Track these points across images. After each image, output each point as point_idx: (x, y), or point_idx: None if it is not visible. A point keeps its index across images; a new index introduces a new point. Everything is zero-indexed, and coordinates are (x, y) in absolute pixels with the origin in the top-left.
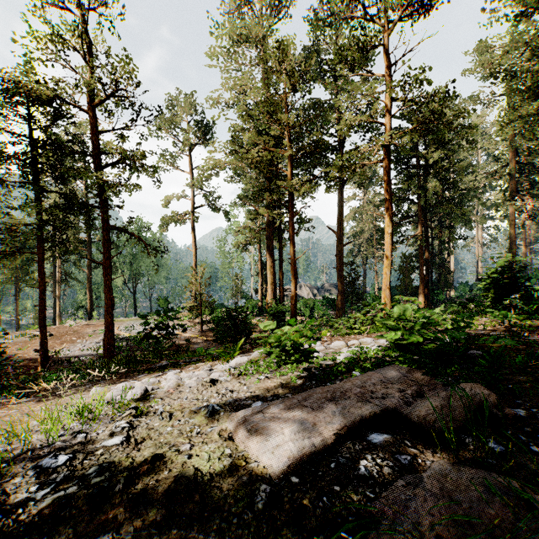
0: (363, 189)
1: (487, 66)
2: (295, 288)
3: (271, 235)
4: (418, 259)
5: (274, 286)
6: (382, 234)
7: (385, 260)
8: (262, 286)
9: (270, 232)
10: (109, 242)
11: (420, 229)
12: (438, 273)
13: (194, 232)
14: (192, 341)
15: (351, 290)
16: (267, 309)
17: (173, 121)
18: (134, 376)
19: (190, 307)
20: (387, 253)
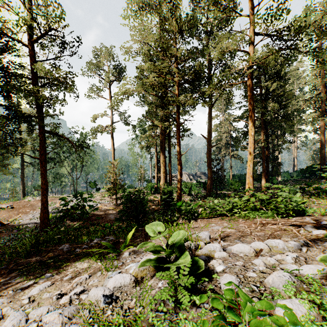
0: (222, 111)
1: (311, 23)
2: (180, 176)
3: (163, 139)
4: (261, 156)
5: (165, 174)
6: (237, 139)
7: (249, 155)
8: (157, 174)
9: (163, 138)
10: (44, 142)
11: (263, 136)
12: (271, 165)
13: (112, 139)
14: (109, 212)
15: (216, 177)
16: (160, 190)
17: (98, 65)
18: (15, 275)
19: (109, 188)
20: (251, 150)
